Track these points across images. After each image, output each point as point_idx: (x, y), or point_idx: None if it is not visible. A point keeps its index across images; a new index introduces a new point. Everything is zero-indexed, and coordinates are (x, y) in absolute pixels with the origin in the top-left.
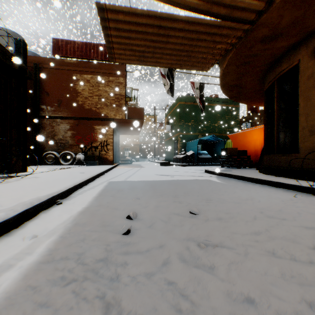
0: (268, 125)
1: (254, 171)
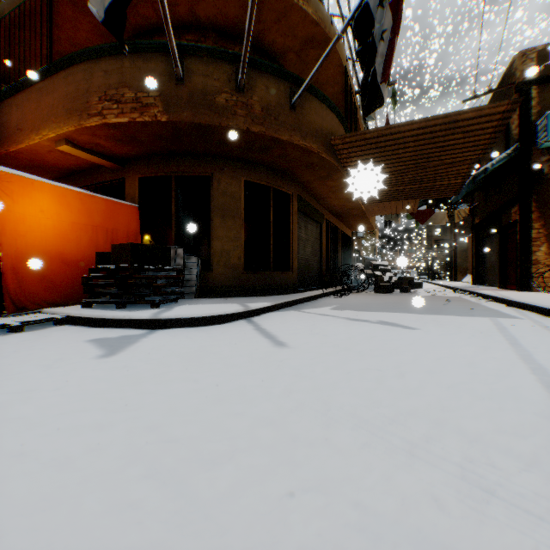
0: (244, 229)
1: (223, 298)
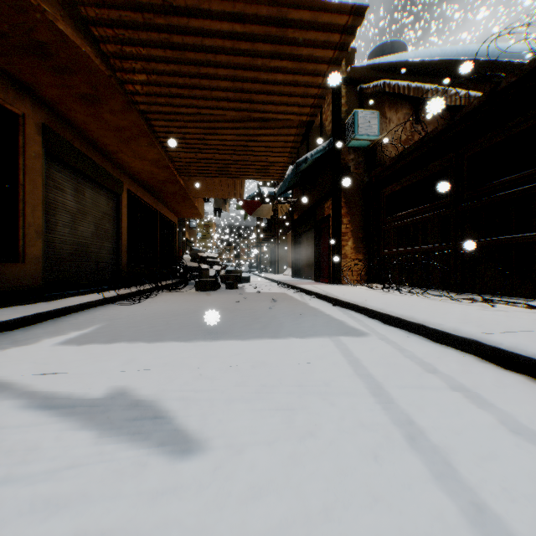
0: None
1: None
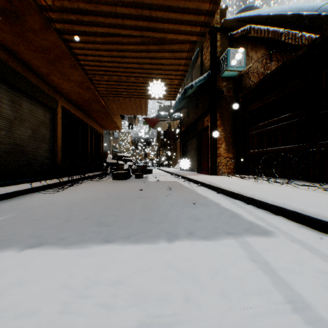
0: None
1: None
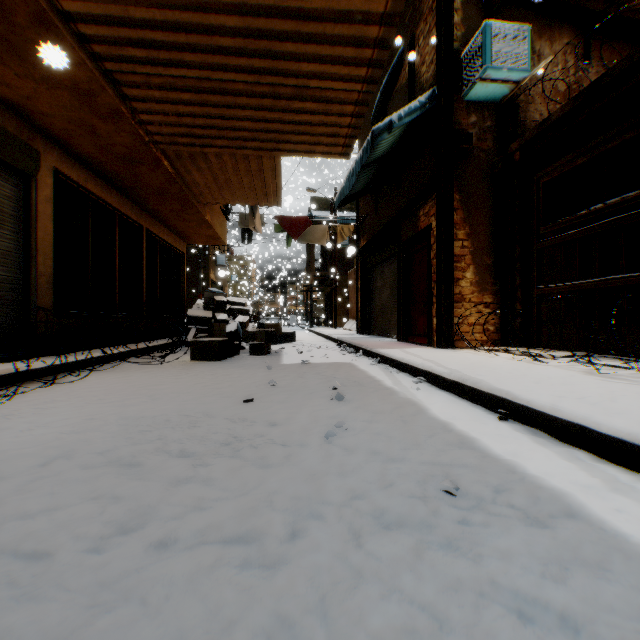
0: None
1: None
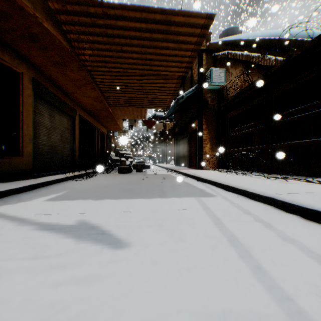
0: None
1: None
